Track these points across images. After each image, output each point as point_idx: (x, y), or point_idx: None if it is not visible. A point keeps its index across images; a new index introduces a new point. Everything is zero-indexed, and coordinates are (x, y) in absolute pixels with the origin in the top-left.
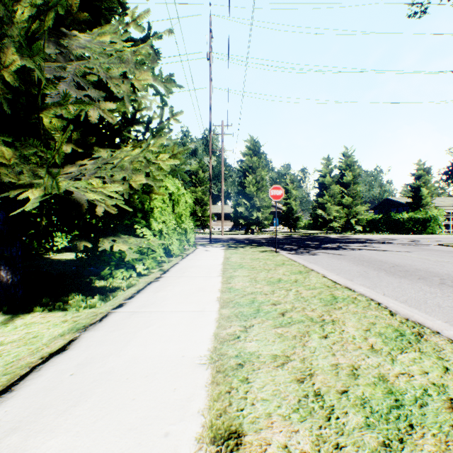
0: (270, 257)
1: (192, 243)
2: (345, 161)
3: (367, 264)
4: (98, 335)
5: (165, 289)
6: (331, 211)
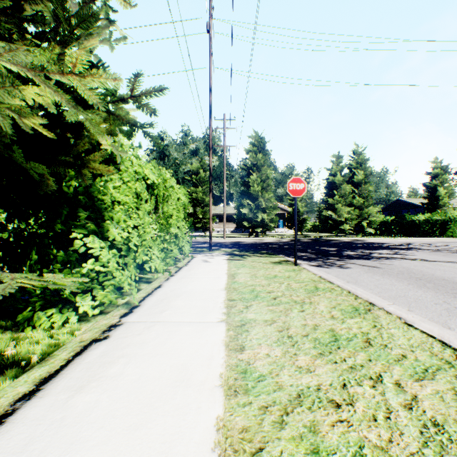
0: (291, 275)
1: (188, 251)
2: (356, 158)
3: (432, 285)
4: None
5: (102, 377)
6: (342, 212)
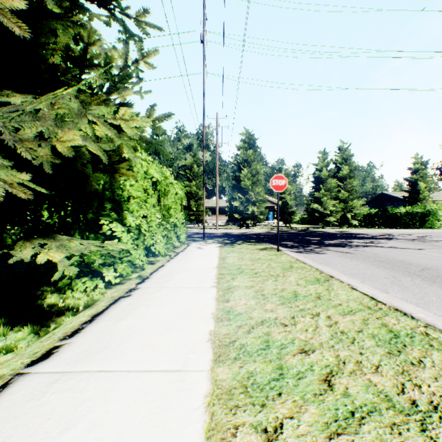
0: (272, 258)
1: (184, 239)
2: (341, 154)
3: (390, 266)
4: None
5: (133, 314)
6: (327, 205)
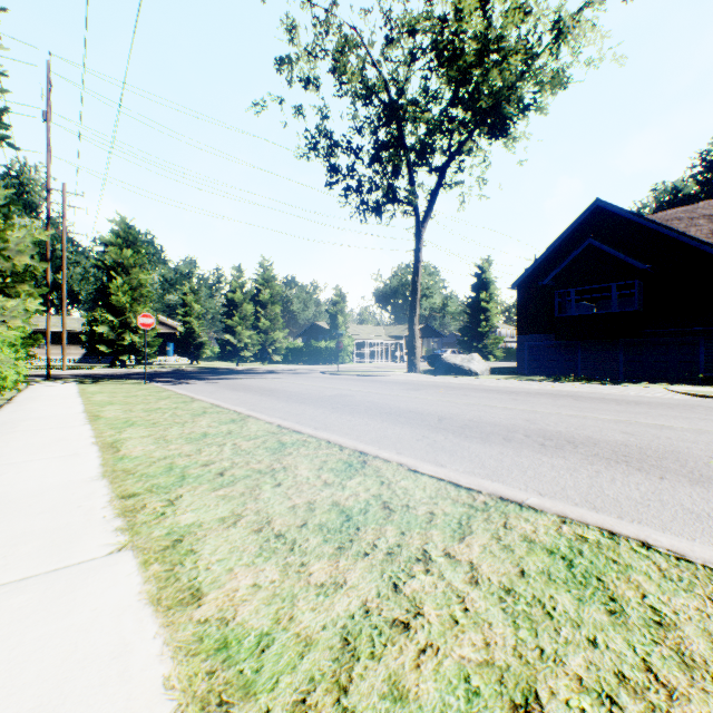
0: (137, 387)
1: (23, 377)
2: (263, 274)
3: (229, 387)
4: (3, 416)
5: (28, 405)
6: (244, 336)
